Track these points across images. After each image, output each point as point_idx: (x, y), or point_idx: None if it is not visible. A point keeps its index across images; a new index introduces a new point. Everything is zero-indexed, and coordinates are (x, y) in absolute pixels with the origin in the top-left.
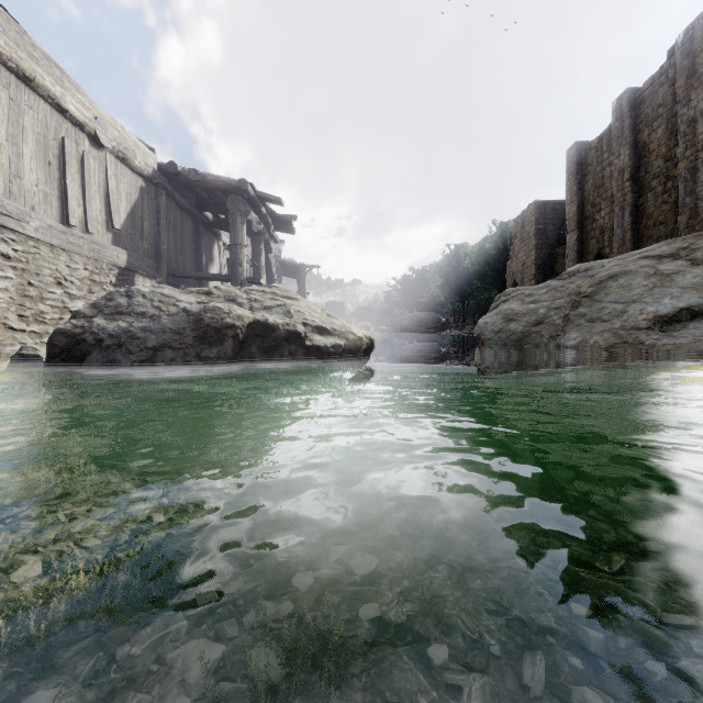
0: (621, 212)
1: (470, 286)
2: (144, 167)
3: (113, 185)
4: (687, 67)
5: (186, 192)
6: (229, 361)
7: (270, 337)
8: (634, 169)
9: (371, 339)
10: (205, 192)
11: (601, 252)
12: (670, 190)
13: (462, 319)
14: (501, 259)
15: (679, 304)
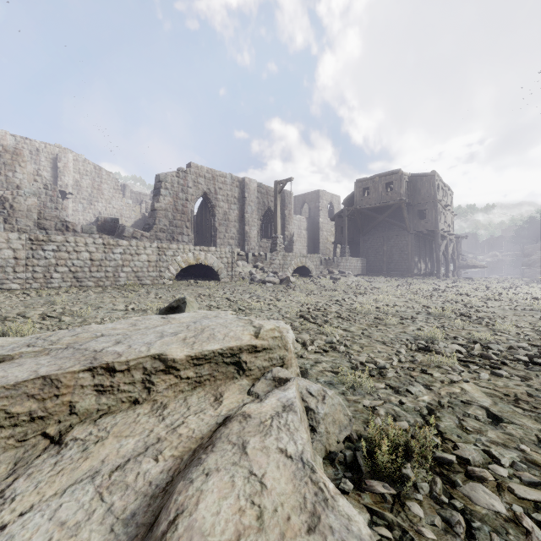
0: None
1: None
2: None
3: None
4: None
5: None
6: (470, 268)
7: (474, 266)
8: None
9: (487, 266)
10: None
11: None
12: None
13: None
14: None
15: None
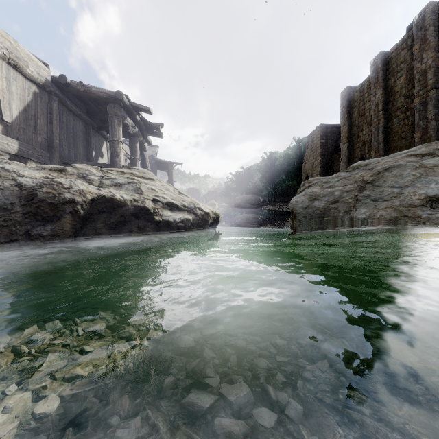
0: (376, 131)
1: (279, 178)
2: (36, 76)
3: (4, 85)
4: (420, 37)
5: (78, 102)
6: (67, 239)
7: (117, 213)
8: (385, 103)
9: (217, 214)
10: (93, 103)
11: (363, 156)
12: (409, 117)
13: (274, 199)
14: (298, 162)
15: None
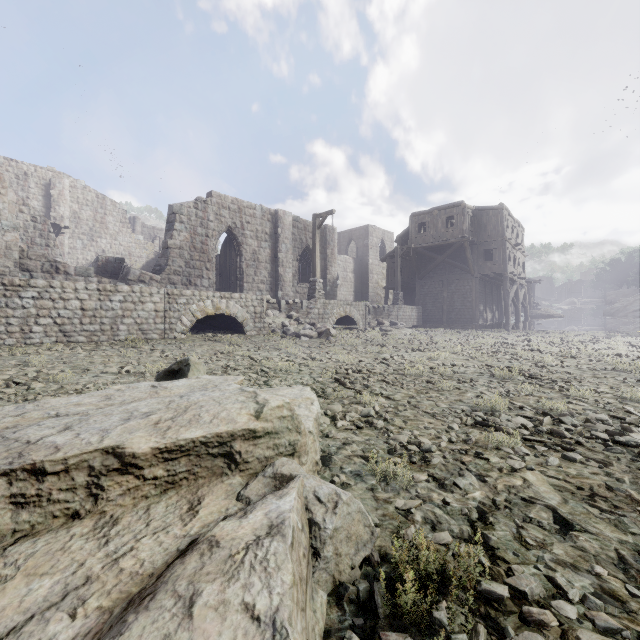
0: None
1: None
2: None
3: None
4: None
5: None
6: (544, 318)
7: (549, 316)
8: None
9: (563, 316)
10: None
11: None
12: None
13: None
14: None
15: (638, 308)
